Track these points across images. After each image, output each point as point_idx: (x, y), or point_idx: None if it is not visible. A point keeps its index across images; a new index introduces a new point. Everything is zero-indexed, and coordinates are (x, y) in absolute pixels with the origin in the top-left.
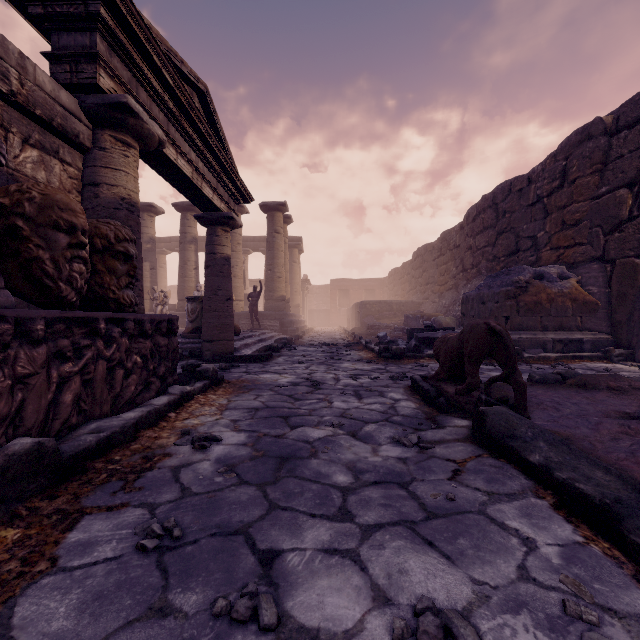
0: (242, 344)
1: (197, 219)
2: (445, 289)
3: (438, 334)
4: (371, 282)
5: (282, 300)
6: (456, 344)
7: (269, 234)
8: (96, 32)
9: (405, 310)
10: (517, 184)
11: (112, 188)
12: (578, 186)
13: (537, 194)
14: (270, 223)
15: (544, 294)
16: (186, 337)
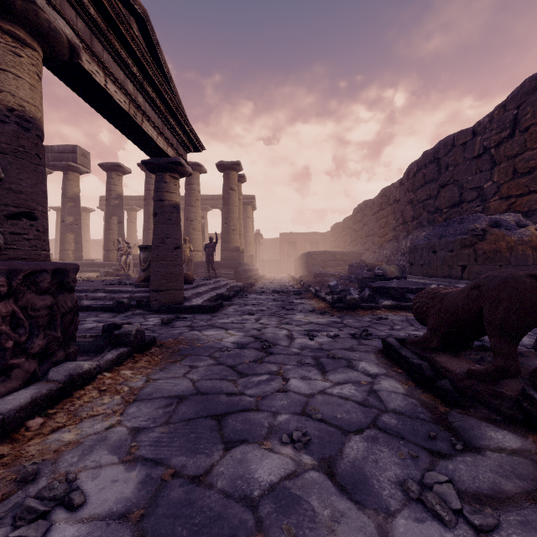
0: (193, 293)
1: (145, 165)
2: (385, 240)
3: (392, 283)
4: (315, 235)
5: (236, 251)
6: (463, 304)
7: (225, 191)
8: None
9: (347, 260)
10: (461, 138)
11: None
12: (533, 133)
13: (484, 145)
14: (226, 181)
15: (503, 242)
16: (138, 286)
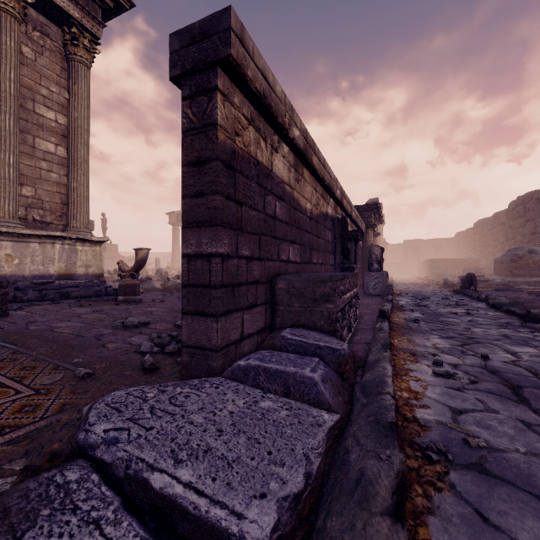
0: None
1: None
2: (495, 251)
3: None
4: (439, 241)
5: None
6: (464, 279)
7: None
8: (371, 211)
9: (465, 264)
10: (535, 195)
11: (370, 242)
12: None
13: None
14: None
15: (531, 260)
16: None
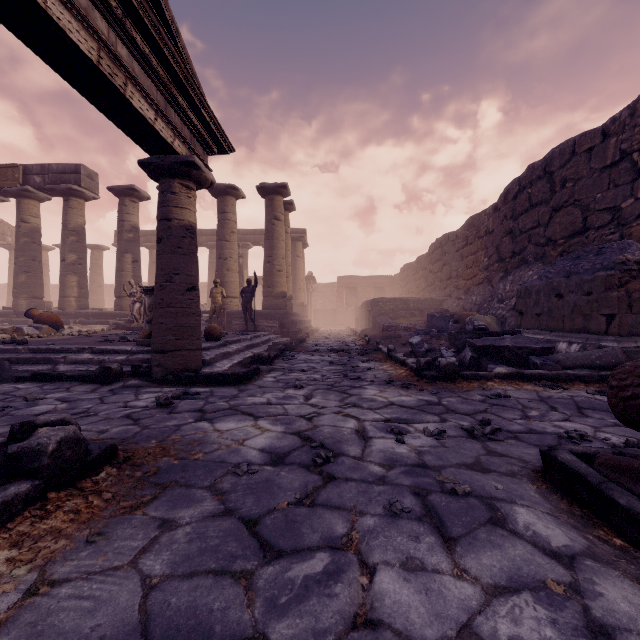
0: (219, 353)
1: (143, 168)
2: (473, 283)
3: (505, 341)
4: (381, 279)
5: (283, 297)
6: None
7: (268, 221)
8: None
9: (424, 308)
10: (585, 142)
11: None
12: None
13: (622, 149)
14: (269, 208)
15: None
16: (140, 343)
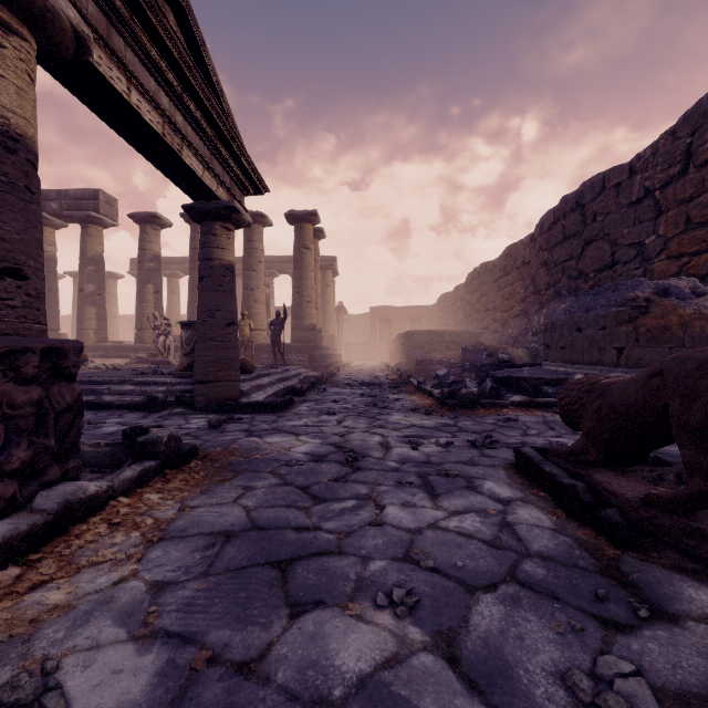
0: (253, 385)
1: (187, 212)
2: (510, 316)
3: (523, 372)
4: (417, 310)
5: (312, 329)
6: (636, 398)
7: (296, 250)
8: None
9: (460, 342)
10: (613, 177)
11: None
12: None
13: (645, 186)
14: (298, 237)
15: (674, 316)
16: (178, 376)
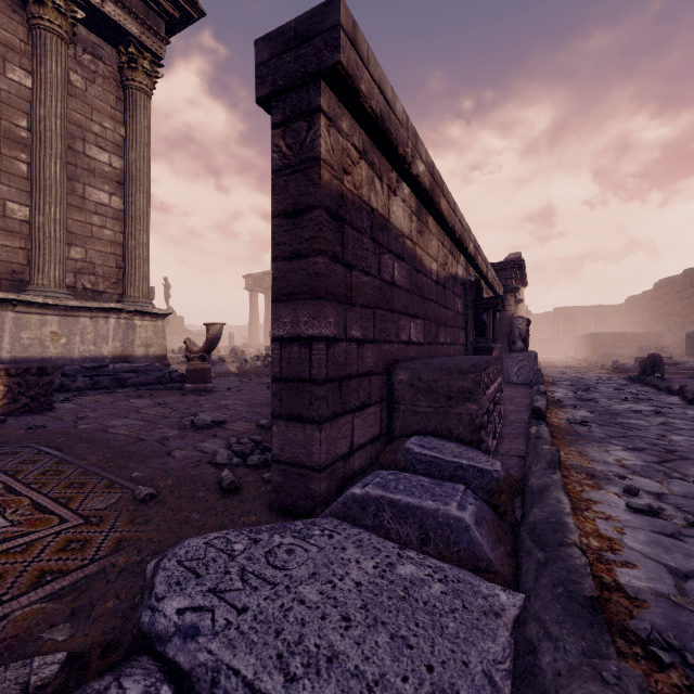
0: None
1: None
2: (686, 322)
3: None
4: (602, 309)
5: None
6: (645, 361)
7: None
8: (512, 271)
9: (642, 341)
10: None
11: (510, 311)
12: None
13: None
14: None
15: None
16: None
